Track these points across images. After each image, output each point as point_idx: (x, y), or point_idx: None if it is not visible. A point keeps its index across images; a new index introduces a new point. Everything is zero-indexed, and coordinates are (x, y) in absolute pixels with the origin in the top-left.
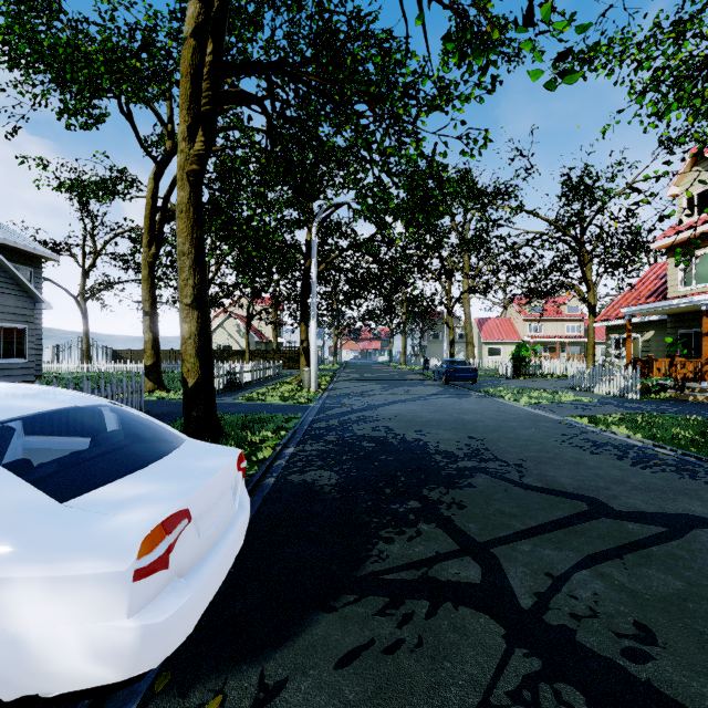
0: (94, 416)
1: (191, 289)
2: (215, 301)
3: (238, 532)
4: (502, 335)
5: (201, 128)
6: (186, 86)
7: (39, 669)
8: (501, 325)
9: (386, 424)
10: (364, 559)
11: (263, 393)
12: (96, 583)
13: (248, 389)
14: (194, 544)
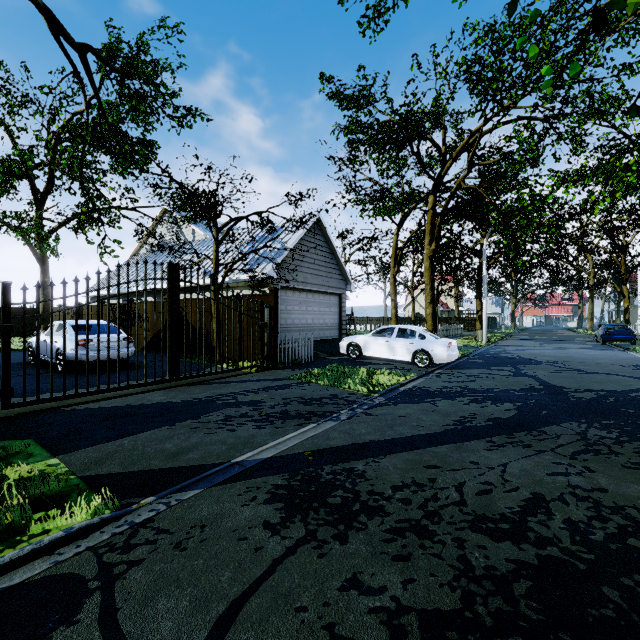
0: None
1: (430, 297)
2: (417, 286)
3: (457, 353)
4: None
5: (435, 241)
6: (429, 227)
7: (437, 355)
8: None
9: (520, 354)
10: (486, 367)
11: None
12: (443, 347)
13: None
14: (452, 348)
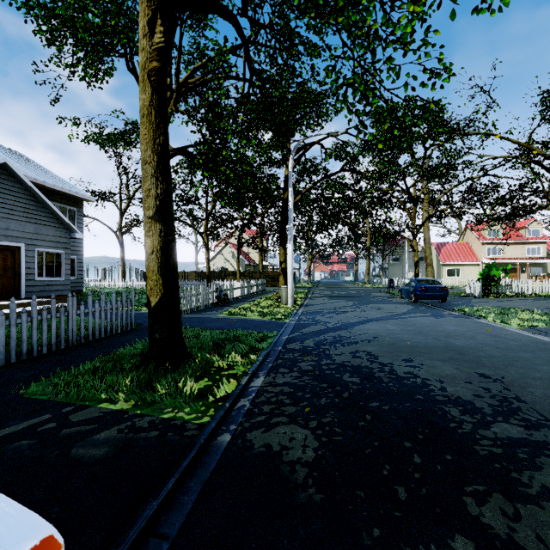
0: (80, 331)
1: (153, 200)
2: (211, 231)
3: None
4: (460, 258)
5: (159, 16)
6: None
7: None
8: (459, 249)
9: (366, 348)
10: None
11: (245, 308)
12: None
13: (233, 304)
14: None
